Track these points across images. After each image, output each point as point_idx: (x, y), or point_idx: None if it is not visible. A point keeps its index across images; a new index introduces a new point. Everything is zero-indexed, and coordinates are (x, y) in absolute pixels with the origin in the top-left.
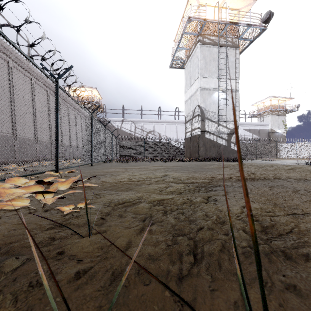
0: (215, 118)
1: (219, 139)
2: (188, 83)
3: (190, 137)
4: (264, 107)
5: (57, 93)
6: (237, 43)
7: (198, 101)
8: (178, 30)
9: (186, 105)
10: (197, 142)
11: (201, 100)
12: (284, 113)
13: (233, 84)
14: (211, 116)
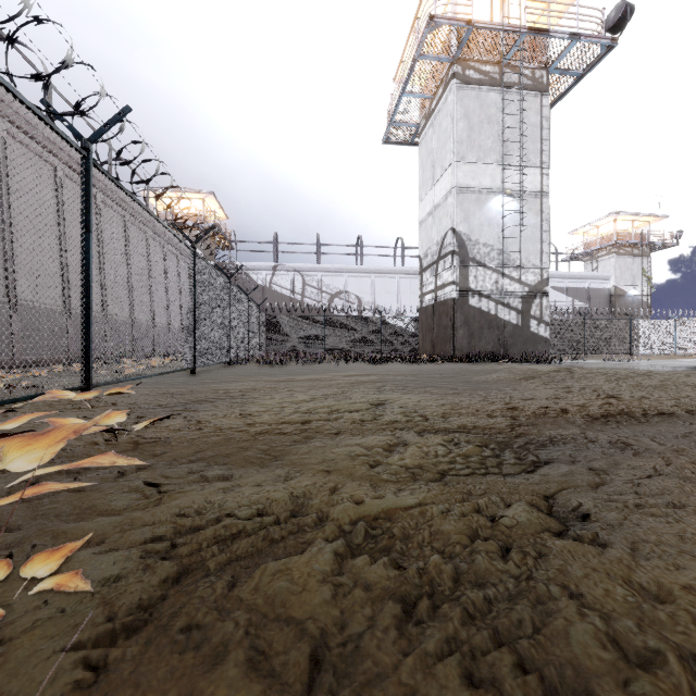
0: (493, 260)
1: (502, 309)
2: (428, 177)
3: (432, 304)
4: (599, 237)
5: (88, 179)
6: (546, 82)
7: (453, 219)
8: (404, 53)
9: (423, 229)
10: (450, 317)
11: (460, 216)
12: (645, 252)
13: (534, 178)
14: (482, 254)
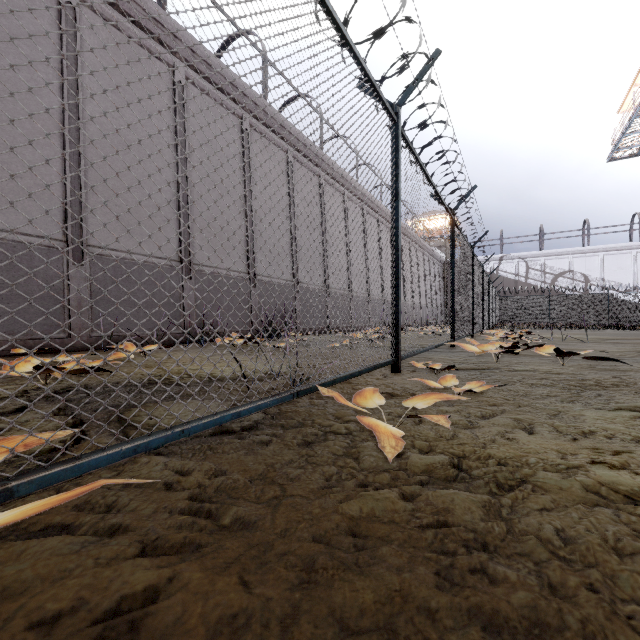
0: None
1: None
2: None
3: None
4: None
5: (483, 274)
6: None
7: None
8: (626, 97)
9: None
10: None
11: None
12: None
13: None
14: None
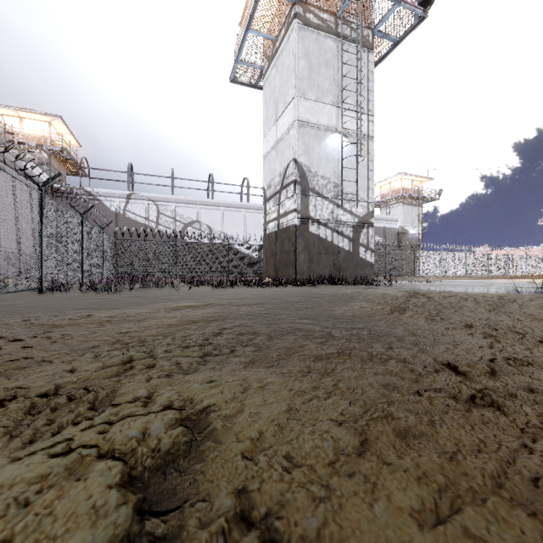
0: (329, 192)
1: (337, 236)
2: (271, 114)
3: (275, 231)
4: (390, 190)
5: None
6: (371, 41)
7: (295, 150)
8: None
9: (267, 162)
10: (292, 242)
11: (302, 148)
12: (419, 203)
13: (362, 123)
14: (321, 186)
